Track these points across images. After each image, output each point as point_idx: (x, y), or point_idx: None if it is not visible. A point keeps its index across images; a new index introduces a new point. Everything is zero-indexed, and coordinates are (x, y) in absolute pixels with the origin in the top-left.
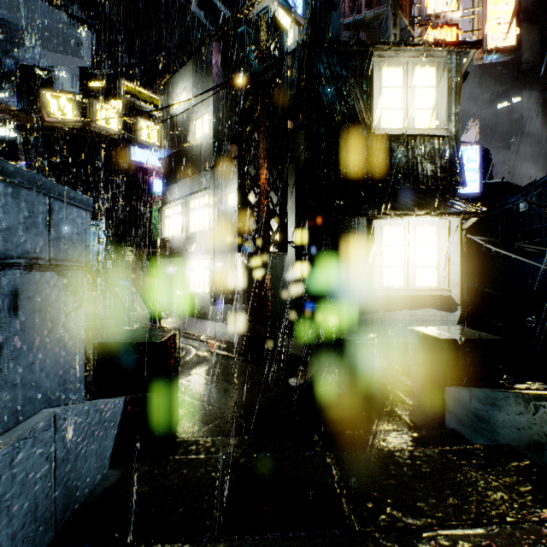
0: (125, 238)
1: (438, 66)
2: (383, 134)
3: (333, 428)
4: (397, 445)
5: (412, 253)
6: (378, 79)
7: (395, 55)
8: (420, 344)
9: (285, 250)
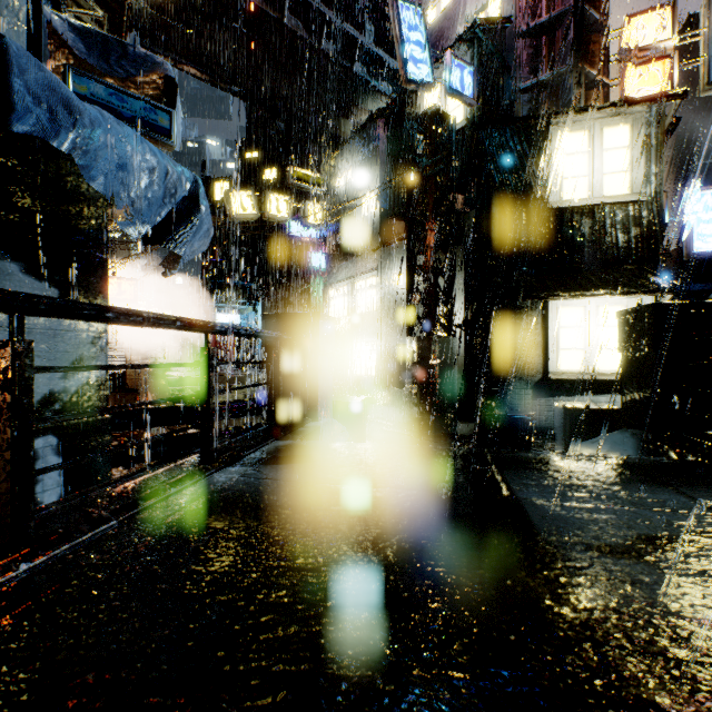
0: None
1: (634, 122)
2: (563, 207)
3: None
4: None
5: (593, 335)
6: (557, 147)
7: (577, 119)
8: (559, 415)
9: (453, 334)
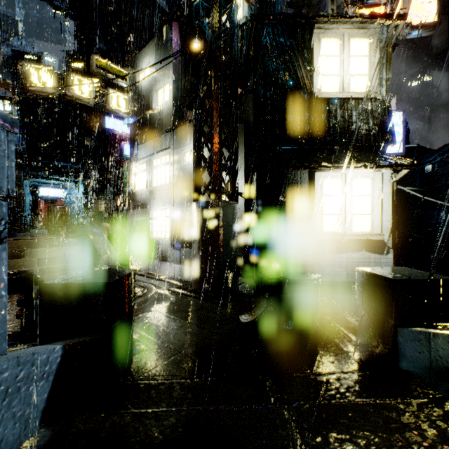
0: (100, 194)
1: (371, 37)
2: (322, 97)
3: (284, 366)
4: (353, 390)
5: (349, 202)
6: (317, 49)
7: (333, 27)
8: (368, 285)
9: (235, 200)
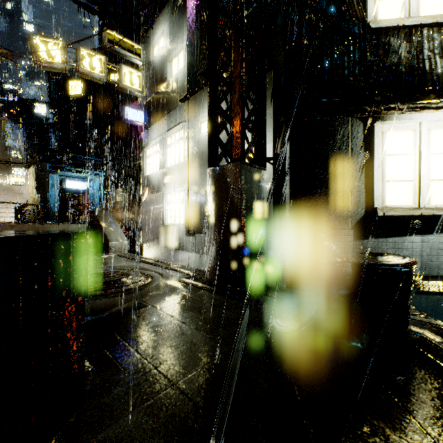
0: (122, 186)
1: None
2: (380, 27)
3: None
4: None
5: (425, 163)
6: None
7: None
8: None
9: (262, 165)
